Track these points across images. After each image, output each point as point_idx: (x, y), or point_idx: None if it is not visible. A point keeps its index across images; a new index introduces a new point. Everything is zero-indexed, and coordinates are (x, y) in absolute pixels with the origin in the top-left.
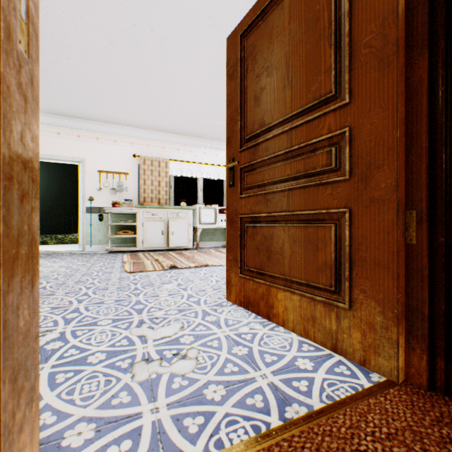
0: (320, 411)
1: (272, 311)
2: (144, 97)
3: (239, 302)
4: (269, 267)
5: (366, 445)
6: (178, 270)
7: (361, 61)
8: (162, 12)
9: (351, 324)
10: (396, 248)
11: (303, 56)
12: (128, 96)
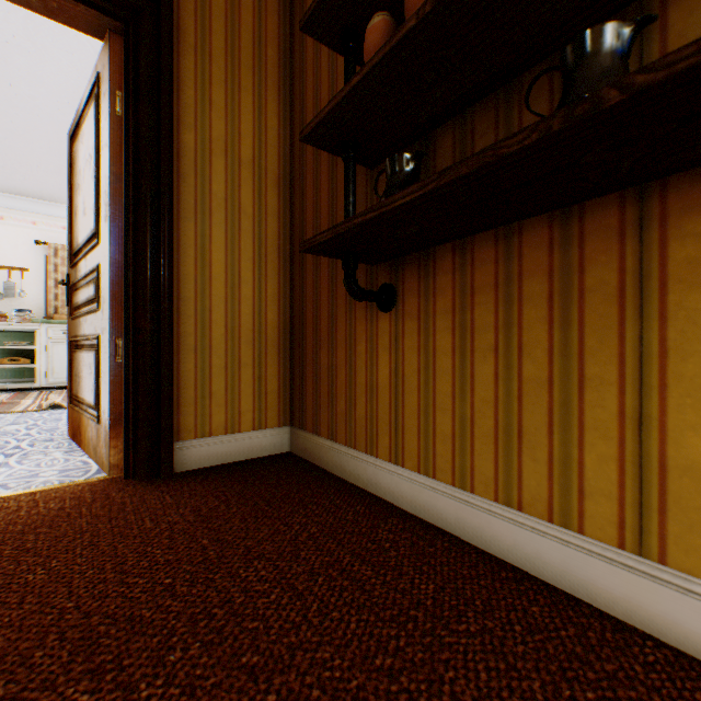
0: (0, 494)
1: (83, 439)
2: (36, 161)
3: (72, 436)
4: (80, 393)
5: (4, 504)
6: (63, 410)
7: (103, 209)
8: (18, 69)
9: (101, 436)
10: (110, 369)
11: (89, 187)
12: (8, 157)
